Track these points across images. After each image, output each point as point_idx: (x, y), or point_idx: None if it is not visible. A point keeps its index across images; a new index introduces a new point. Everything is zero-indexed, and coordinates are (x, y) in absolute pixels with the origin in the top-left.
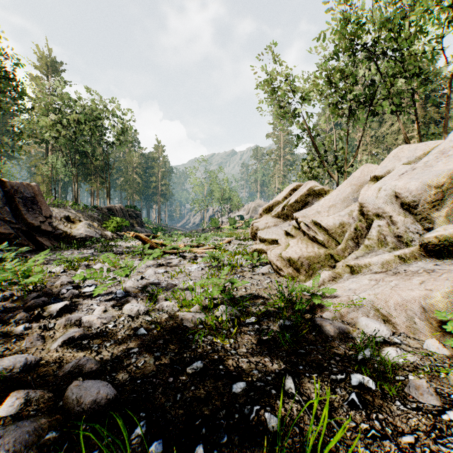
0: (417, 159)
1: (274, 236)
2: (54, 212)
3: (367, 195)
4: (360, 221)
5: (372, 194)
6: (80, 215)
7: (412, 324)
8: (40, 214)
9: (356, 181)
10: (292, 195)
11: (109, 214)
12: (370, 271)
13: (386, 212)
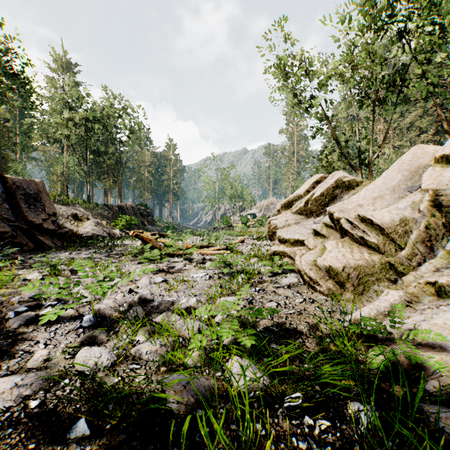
0: None
1: (297, 235)
2: (61, 210)
3: (446, 177)
4: (432, 215)
5: None
6: (88, 213)
7: None
8: (43, 212)
9: (407, 166)
10: (317, 188)
11: (120, 213)
12: None
13: None
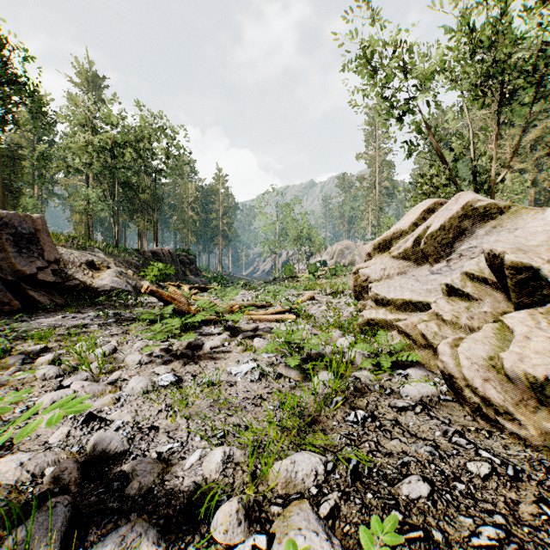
0: None
1: (406, 293)
2: (72, 256)
3: None
4: None
5: None
6: (110, 260)
7: None
8: (40, 258)
9: None
10: (433, 218)
11: (153, 260)
12: None
13: None
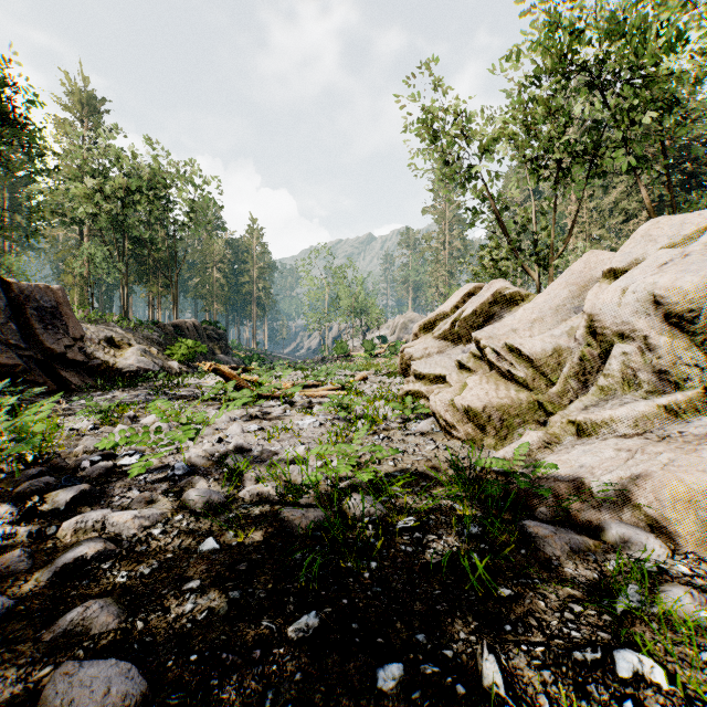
0: (685, 240)
1: (438, 369)
2: (88, 331)
3: (601, 300)
4: (589, 345)
5: (611, 299)
6: (130, 336)
7: (706, 536)
8: (66, 335)
9: (576, 279)
10: (468, 303)
11: (176, 335)
12: (613, 432)
13: (636, 330)
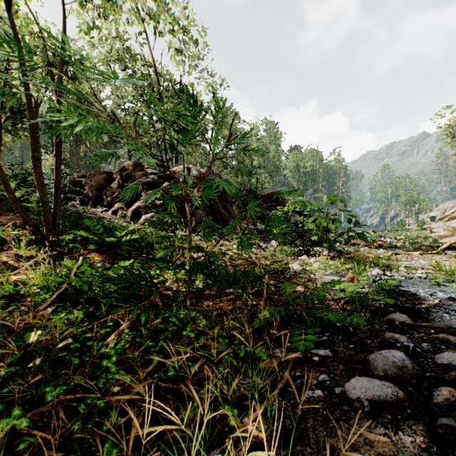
0: None
1: (440, 231)
2: None
3: None
4: None
5: None
6: None
7: None
8: None
9: None
10: (454, 212)
11: None
12: None
13: None
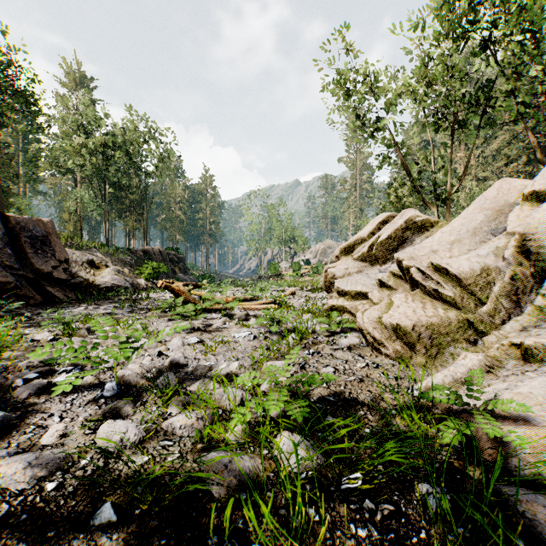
0: None
1: (359, 286)
2: (74, 255)
3: (535, 219)
4: (519, 264)
5: (545, 217)
6: (107, 259)
7: None
8: (53, 258)
9: (491, 204)
10: (383, 229)
11: (145, 258)
12: None
13: None
